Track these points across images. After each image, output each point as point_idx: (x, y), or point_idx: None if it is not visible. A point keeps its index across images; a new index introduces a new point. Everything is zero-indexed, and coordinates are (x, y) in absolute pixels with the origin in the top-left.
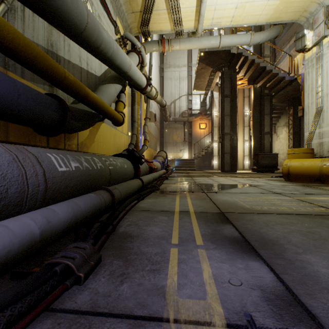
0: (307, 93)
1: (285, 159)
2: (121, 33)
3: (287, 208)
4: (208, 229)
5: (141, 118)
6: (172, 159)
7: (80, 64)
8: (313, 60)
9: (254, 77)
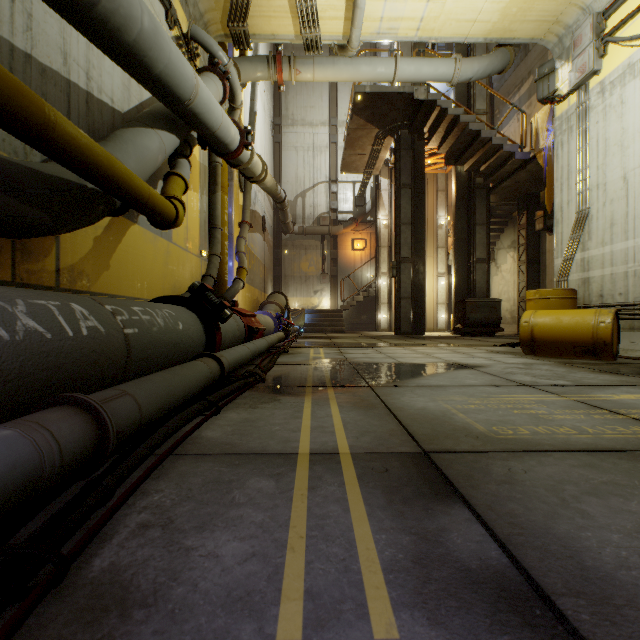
0: (560, 183)
1: (511, 310)
2: (183, 29)
3: (574, 430)
4: (401, 534)
5: (232, 223)
6: (298, 310)
7: (67, 71)
8: (571, 120)
9: (457, 151)
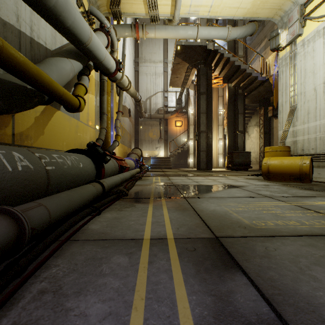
0: (281, 92)
1: (256, 157)
2: (86, 8)
3: (298, 222)
4: (205, 295)
5: (113, 111)
6: (147, 157)
7: (19, 25)
8: (287, 59)
9: (229, 76)
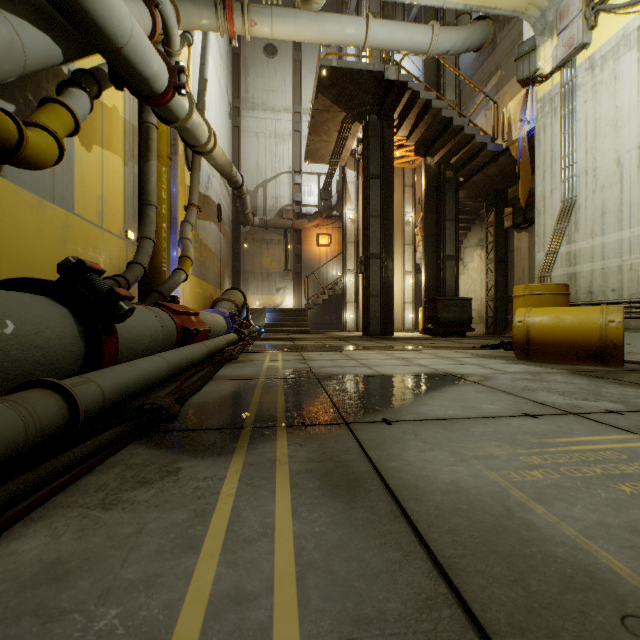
0: (542, 171)
1: (478, 309)
2: None
3: None
4: None
5: (177, 204)
6: (259, 309)
7: None
8: (554, 101)
9: (428, 140)
